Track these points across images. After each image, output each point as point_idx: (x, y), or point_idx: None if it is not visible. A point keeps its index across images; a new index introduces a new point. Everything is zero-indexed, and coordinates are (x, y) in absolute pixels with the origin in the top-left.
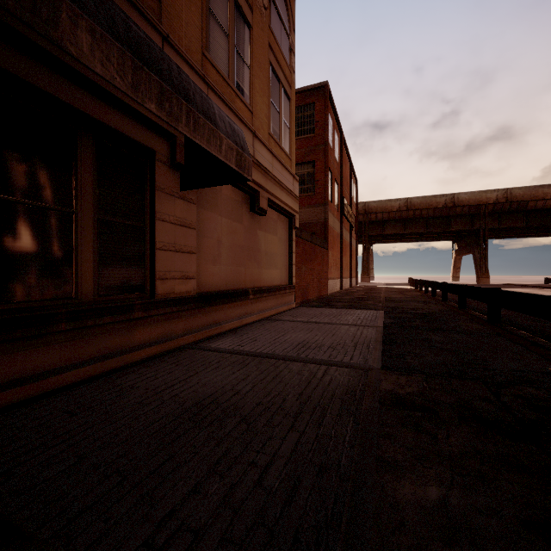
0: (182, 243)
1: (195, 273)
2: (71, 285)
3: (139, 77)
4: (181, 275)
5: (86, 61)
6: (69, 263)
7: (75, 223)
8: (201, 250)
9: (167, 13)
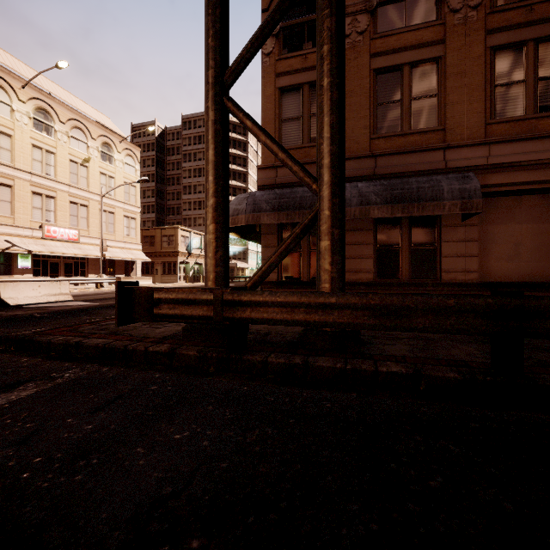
0: (464, 251)
1: (478, 269)
2: (399, 274)
3: (393, 209)
4: (462, 270)
5: (376, 217)
6: (399, 266)
7: (401, 251)
8: (490, 253)
9: (450, 130)
